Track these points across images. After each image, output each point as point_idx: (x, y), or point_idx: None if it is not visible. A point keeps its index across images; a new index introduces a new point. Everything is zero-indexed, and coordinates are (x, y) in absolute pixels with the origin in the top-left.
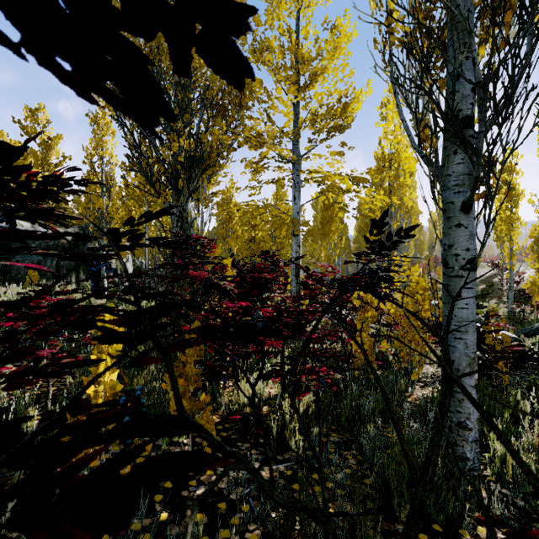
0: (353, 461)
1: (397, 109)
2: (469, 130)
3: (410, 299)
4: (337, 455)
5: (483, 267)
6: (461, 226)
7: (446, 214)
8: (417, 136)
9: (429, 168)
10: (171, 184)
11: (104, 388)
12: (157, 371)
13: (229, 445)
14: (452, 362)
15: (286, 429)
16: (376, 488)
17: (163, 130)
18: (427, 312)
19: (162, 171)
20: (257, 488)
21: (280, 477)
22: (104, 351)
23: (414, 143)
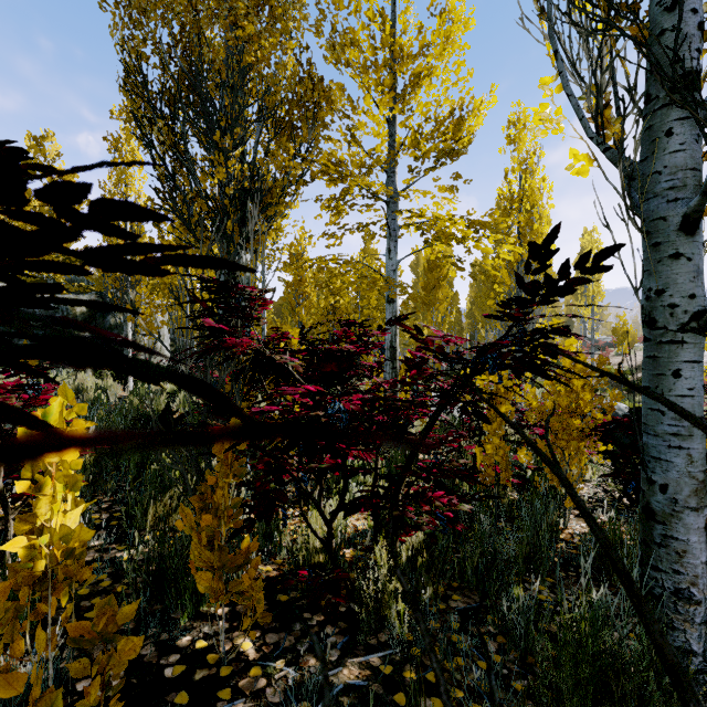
0: (491, 647)
1: (561, 78)
2: (694, 94)
3: (563, 387)
4: (468, 642)
5: (640, 349)
6: (680, 258)
7: (652, 238)
8: (593, 119)
9: (619, 165)
10: (217, 228)
11: (49, 540)
12: (187, 495)
13: (290, 619)
14: (664, 487)
15: (382, 593)
16: (540, 706)
17: (205, 151)
18: (587, 407)
19: (205, 210)
20: (334, 703)
21: (374, 678)
22: (50, 472)
23: (590, 130)
